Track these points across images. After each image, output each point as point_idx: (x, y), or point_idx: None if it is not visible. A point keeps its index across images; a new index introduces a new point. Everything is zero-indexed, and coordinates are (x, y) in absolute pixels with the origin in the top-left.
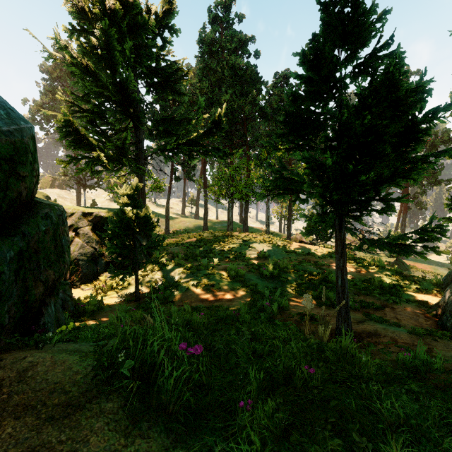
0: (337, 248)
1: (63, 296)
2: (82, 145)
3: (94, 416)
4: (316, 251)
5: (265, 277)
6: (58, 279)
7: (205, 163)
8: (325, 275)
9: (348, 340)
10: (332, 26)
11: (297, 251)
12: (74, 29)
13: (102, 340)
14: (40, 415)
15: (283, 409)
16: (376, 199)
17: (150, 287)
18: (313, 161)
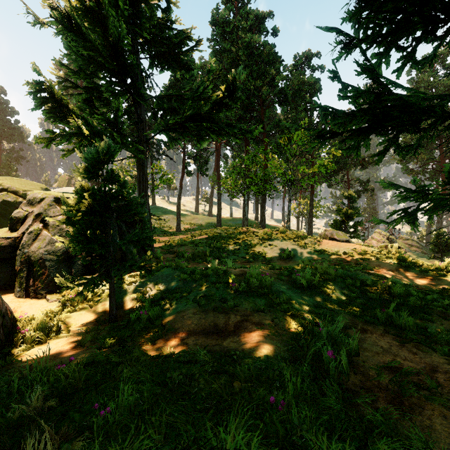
0: None
1: None
2: (63, 116)
3: None
4: (354, 251)
5: (299, 287)
6: None
7: (219, 157)
8: (386, 284)
9: None
10: None
11: (330, 251)
12: None
13: None
14: None
15: None
16: None
17: (135, 299)
18: None
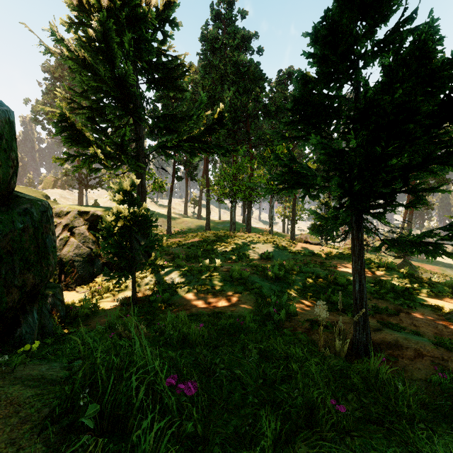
0: (354, 249)
1: (52, 301)
2: (79, 141)
3: None
4: (322, 252)
5: (270, 279)
6: (40, 283)
7: (208, 162)
8: (333, 277)
9: (377, 361)
10: None
11: (303, 252)
12: (72, 22)
13: (79, 358)
14: None
15: None
16: (404, 192)
17: (148, 289)
18: (331, 147)
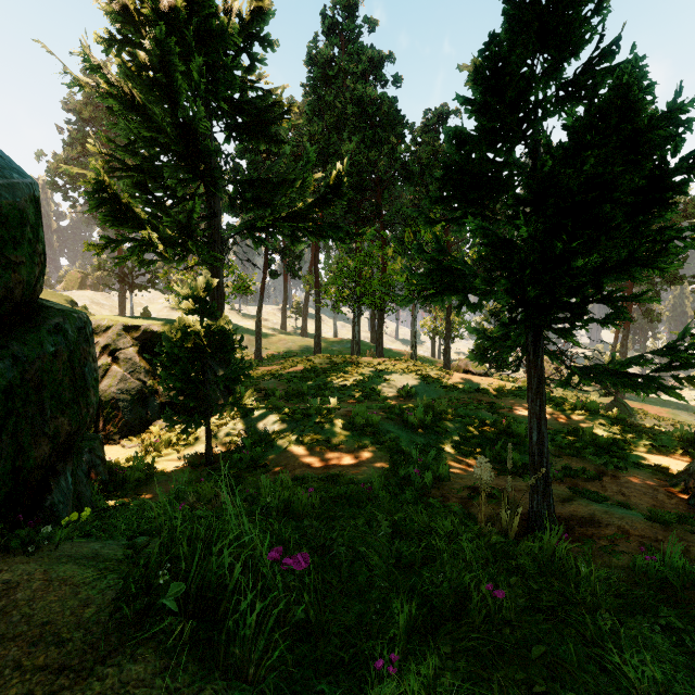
0: (530, 382)
1: (89, 459)
2: (124, 220)
3: (107, 692)
4: (490, 387)
5: (411, 427)
6: (77, 431)
7: (318, 250)
8: (506, 424)
9: (556, 537)
10: (522, 21)
11: (461, 387)
12: (112, 39)
13: (142, 535)
14: (7, 691)
15: (453, 668)
16: (598, 301)
17: (229, 442)
18: (495, 238)
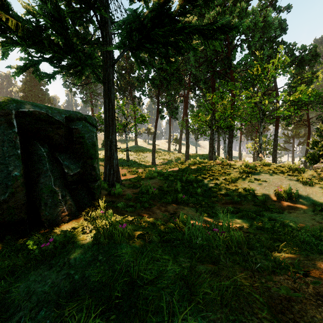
0: None
1: None
2: None
3: None
4: None
5: None
6: None
7: (187, 103)
8: None
9: None
10: None
11: None
12: None
13: None
14: None
15: None
16: None
17: None
18: None
